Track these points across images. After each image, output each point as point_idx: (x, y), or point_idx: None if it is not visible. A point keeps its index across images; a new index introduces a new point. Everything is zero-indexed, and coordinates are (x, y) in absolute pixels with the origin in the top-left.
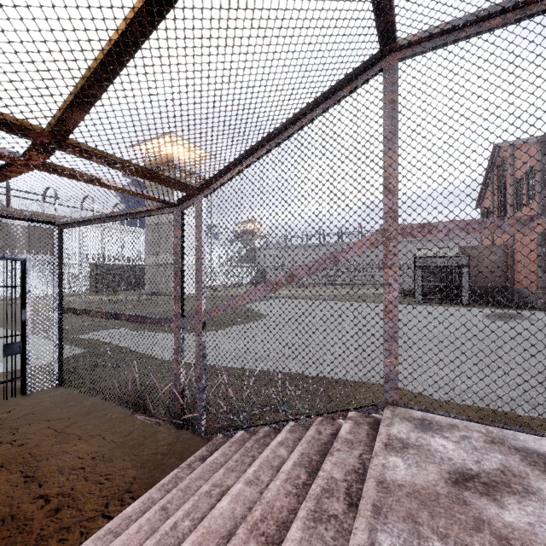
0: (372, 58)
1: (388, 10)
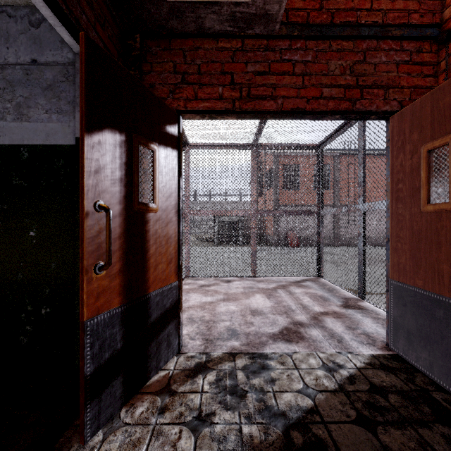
0: None
1: (185, 139)
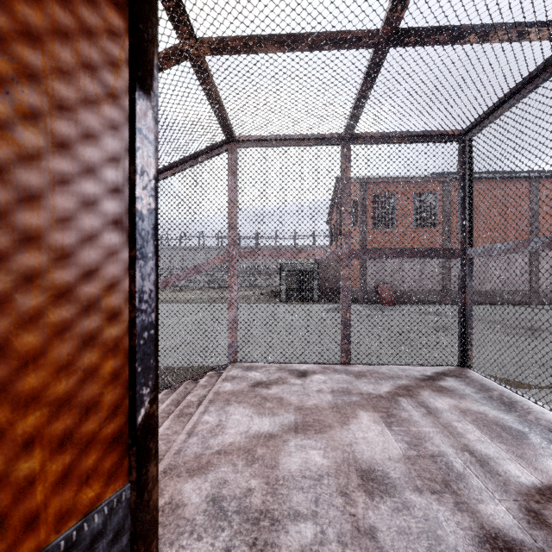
0: (221, 142)
1: (227, 125)
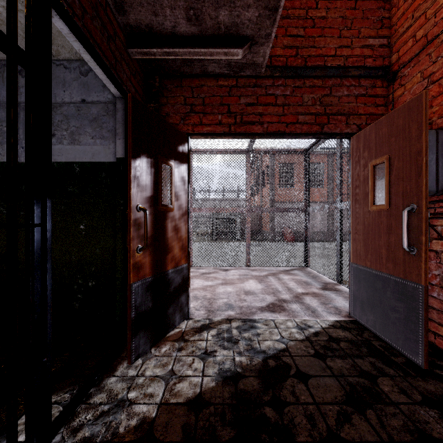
0: None
1: None
